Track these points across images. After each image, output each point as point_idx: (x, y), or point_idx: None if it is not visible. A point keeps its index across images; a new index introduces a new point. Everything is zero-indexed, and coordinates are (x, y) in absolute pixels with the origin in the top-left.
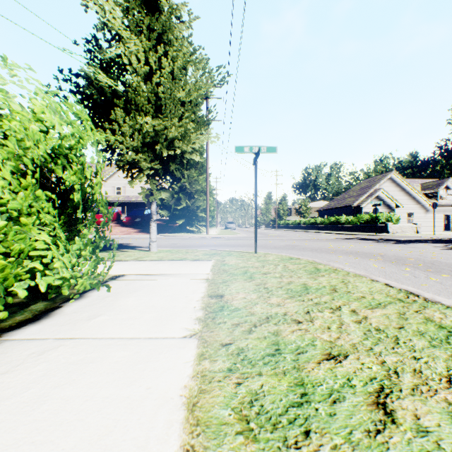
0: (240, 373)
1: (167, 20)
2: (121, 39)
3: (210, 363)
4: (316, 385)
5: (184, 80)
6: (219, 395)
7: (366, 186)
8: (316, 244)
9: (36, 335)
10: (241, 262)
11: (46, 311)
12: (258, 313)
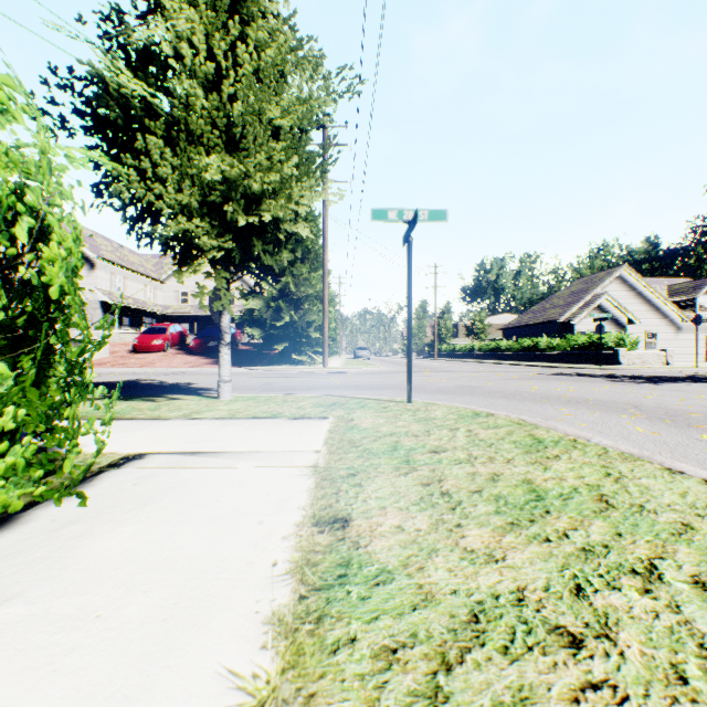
0: None
1: None
2: (162, 12)
3: None
4: None
5: (278, 85)
6: None
7: (579, 290)
8: (508, 385)
9: None
10: (383, 422)
11: None
12: (443, 593)
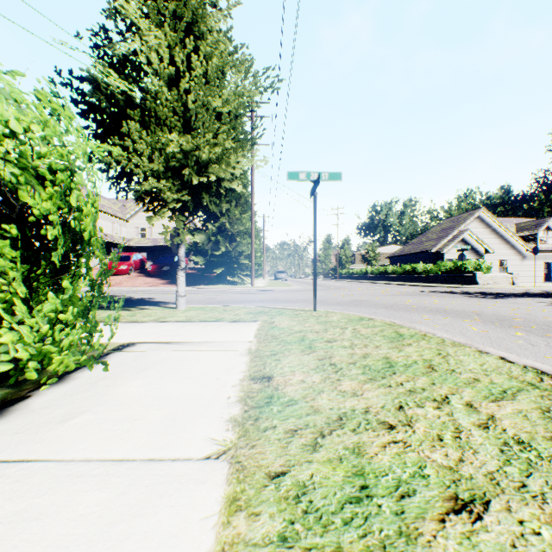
0: (302, 548)
1: (198, 6)
2: (137, 31)
3: (247, 521)
4: None
5: (221, 84)
6: None
7: (448, 227)
8: (389, 299)
9: None
10: (295, 324)
11: (1, 406)
12: (324, 409)
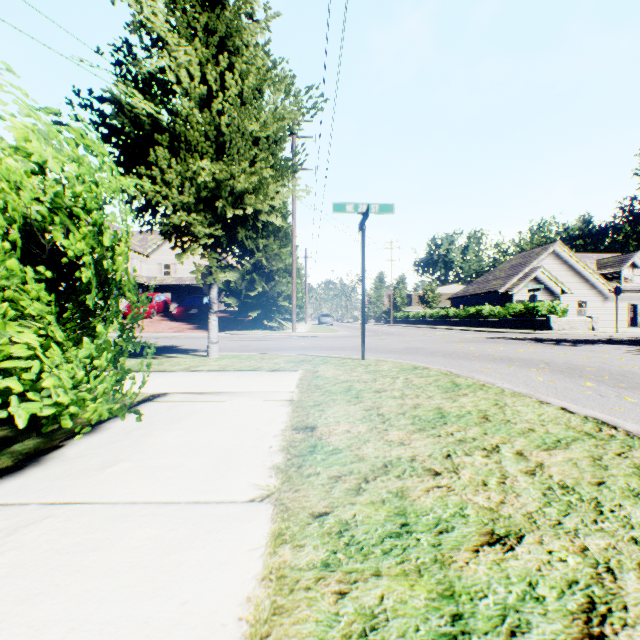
0: (343, 571)
1: (232, 19)
2: (165, 46)
3: (292, 551)
4: (476, 598)
5: (258, 106)
6: (307, 620)
7: (518, 264)
8: (449, 346)
9: (11, 496)
10: (341, 373)
11: (36, 454)
12: (370, 457)
